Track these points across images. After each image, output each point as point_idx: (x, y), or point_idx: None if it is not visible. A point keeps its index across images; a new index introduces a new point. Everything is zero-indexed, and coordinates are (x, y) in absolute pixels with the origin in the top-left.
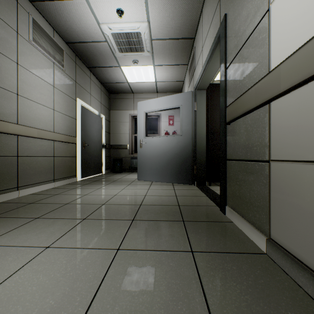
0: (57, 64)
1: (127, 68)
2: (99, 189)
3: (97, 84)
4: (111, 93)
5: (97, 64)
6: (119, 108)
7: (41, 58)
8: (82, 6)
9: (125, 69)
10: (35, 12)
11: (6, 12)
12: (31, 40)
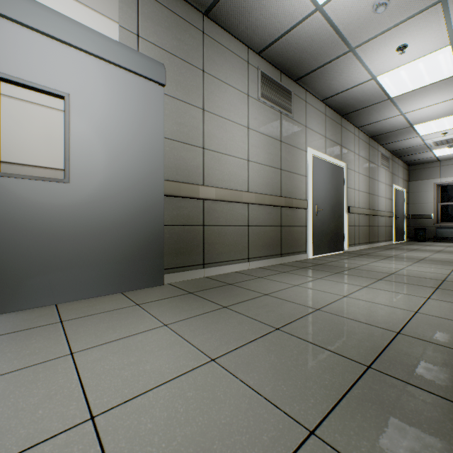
0: (386, 169)
1: (439, 150)
2: (424, 247)
3: (401, 164)
4: (410, 165)
5: (407, 154)
6: (419, 178)
7: (382, 171)
8: (414, 139)
9: (435, 151)
10: (381, 148)
11: (376, 159)
12: (380, 165)
